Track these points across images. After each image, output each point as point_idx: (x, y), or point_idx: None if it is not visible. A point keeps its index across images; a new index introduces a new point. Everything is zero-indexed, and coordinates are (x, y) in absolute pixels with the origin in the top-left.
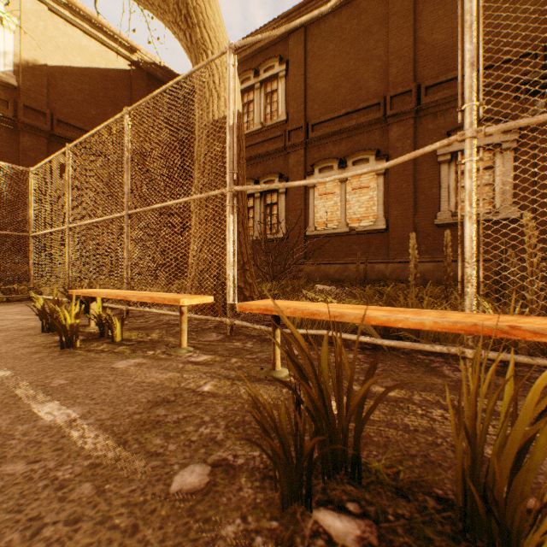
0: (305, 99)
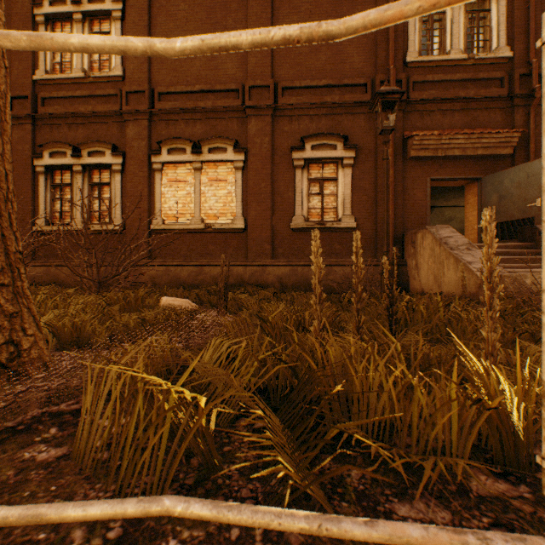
0: (150, 58)
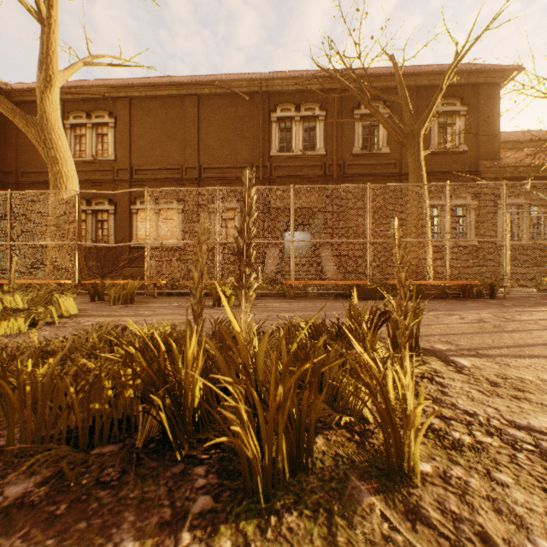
0: (131, 150)
